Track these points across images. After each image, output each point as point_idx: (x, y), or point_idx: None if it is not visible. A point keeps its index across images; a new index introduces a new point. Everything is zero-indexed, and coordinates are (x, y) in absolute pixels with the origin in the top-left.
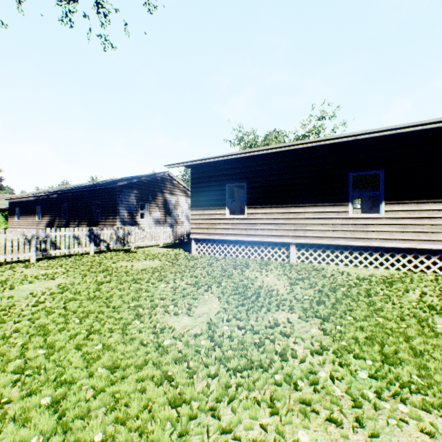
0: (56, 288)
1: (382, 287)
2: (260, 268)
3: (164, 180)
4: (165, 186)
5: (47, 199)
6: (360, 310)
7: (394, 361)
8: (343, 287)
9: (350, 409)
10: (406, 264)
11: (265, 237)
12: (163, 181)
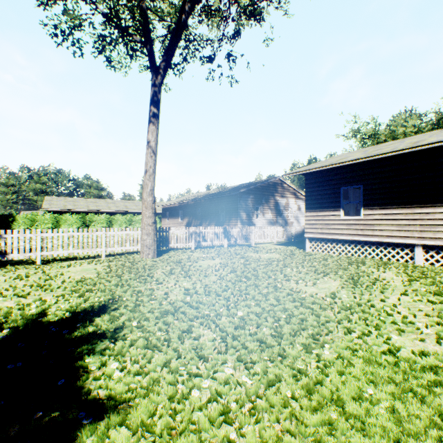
0: (220, 264)
1: None
2: (377, 266)
3: (275, 184)
4: (276, 190)
5: (186, 205)
6: None
7: None
8: None
9: (435, 339)
10: None
11: (384, 238)
12: (274, 185)
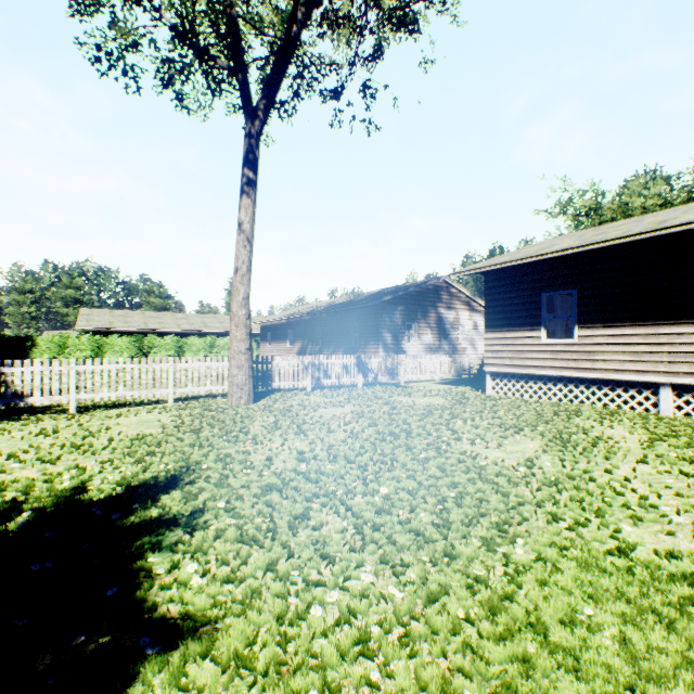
0: (351, 414)
1: None
2: (600, 418)
3: (438, 289)
4: (438, 298)
5: (298, 321)
6: None
7: None
8: None
9: (691, 532)
10: None
11: (611, 373)
12: (436, 290)
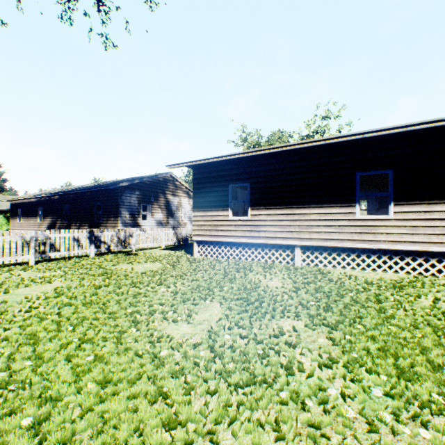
0: (52, 292)
1: (392, 292)
2: (264, 272)
3: (167, 181)
4: (167, 187)
5: (48, 200)
6: (371, 317)
7: (411, 377)
8: (351, 292)
9: (365, 433)
10: (416, 267)
11: (269, 240)
12: (165, 182)
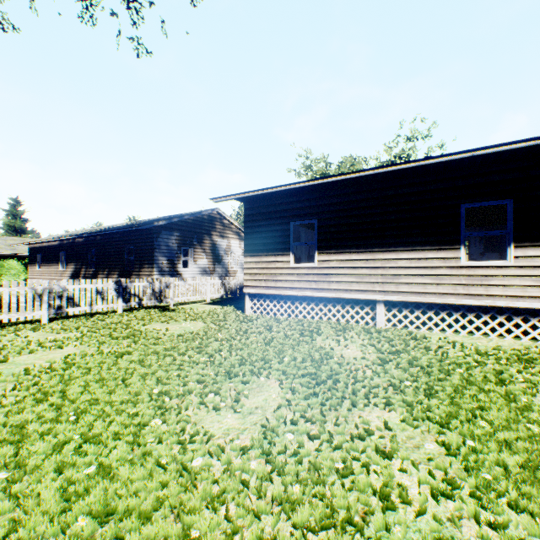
0: (61, 361)
1: (518, 368)
2: (337, 336)
3: (213, 219)
4: (213, 227)
5: (72, 243)
6: (496, 408)
7: None
8: (460, 367)
9: None
10: None
11: (342, 293)
12: (211, 220)
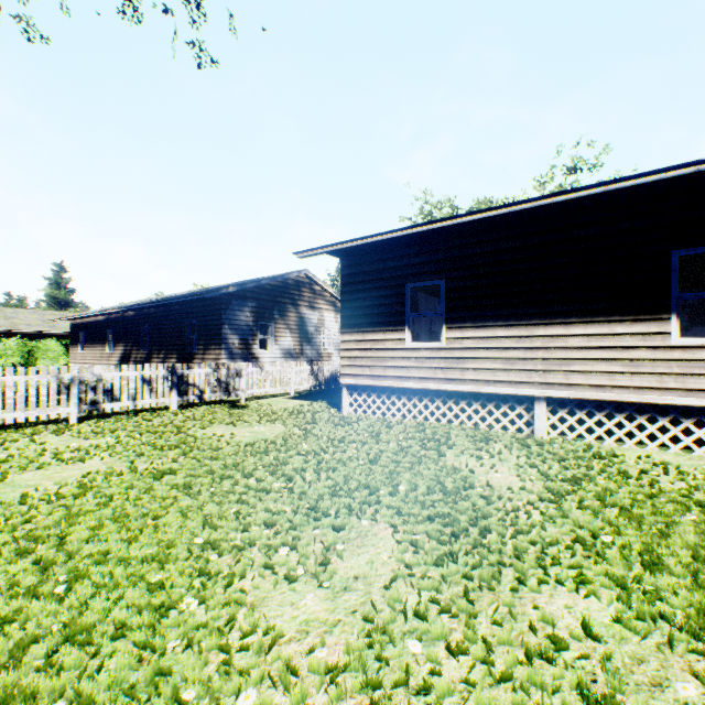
0: (76, 483)
1: None
2: (476, 449)
3: (299, 285)
4: (301, 295)
5: (121, 318)
6: None
7: None
8: (689, 511)
9: None
10: None
11: (482, 385)
12: (297, 286)
